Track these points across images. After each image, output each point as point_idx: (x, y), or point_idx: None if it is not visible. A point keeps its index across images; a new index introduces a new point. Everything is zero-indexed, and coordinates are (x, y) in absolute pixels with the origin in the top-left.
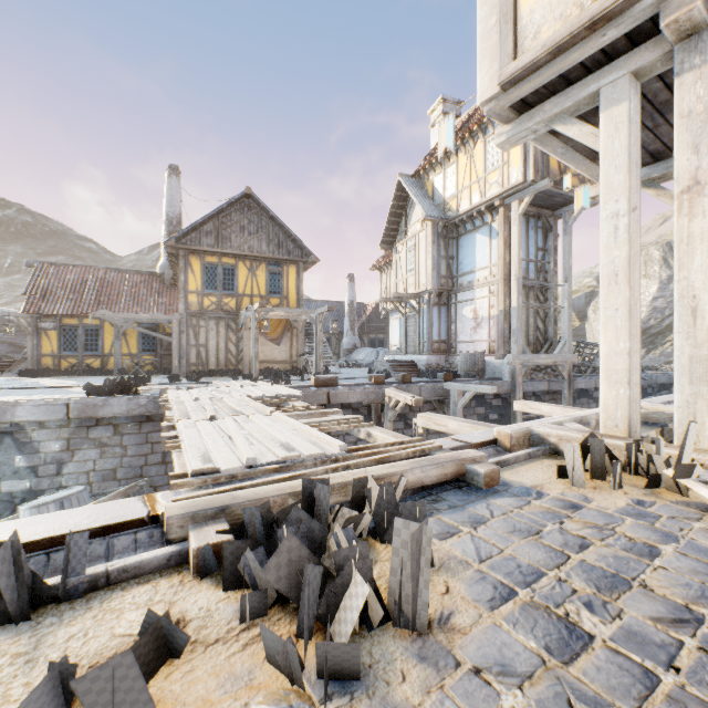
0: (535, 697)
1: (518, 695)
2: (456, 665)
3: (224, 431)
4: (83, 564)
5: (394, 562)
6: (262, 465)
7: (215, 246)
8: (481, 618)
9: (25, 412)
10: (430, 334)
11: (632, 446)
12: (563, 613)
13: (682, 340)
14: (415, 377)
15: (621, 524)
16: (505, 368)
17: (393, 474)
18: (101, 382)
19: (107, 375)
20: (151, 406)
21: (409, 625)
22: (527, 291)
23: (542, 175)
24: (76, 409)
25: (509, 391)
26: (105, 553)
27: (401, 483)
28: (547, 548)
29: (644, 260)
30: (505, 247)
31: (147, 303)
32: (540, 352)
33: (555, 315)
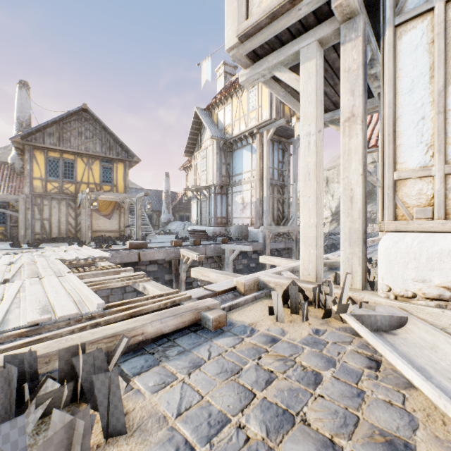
0: None
1: None
2: None
3: (4, 295)
4: None
5: None
6: (7, 331)
7: (57, 144)
8: None
9: None
10: (216, 213)
11: (316, 289)
12: None
13: (345, 217)
14: (205, 241)
15: (301, 354)
16: (259, 235)
17: (132, 329)
18: None
19: None
20: None
21: None
22: (273, 187)
23: (280, 116)
24: None
25: (262, 248)
26: None
27: (122, 344)
28: (240, 388)
29: (337, 173)
30: (260, 159)
31: None
32: (280, 224)
33: (289, 202)
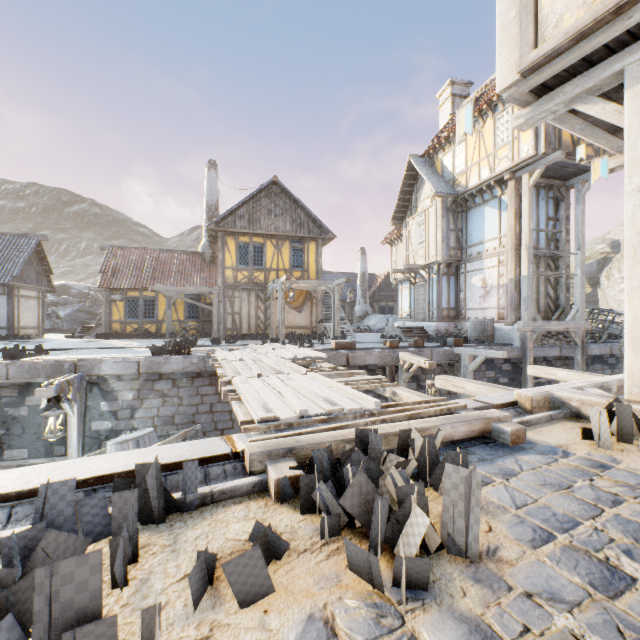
0: (585, 621)
1: (569, 617)
2: (508, 588)
3: (271, 387)
4: (195, 485)
5: (445, 500)
6: (312, 416)
7: (247, 227)
8: (525, 554)
9: (108, 367)
10: (440, 302)
11: None
12: (603, 557)
13: None
14: (425, 342)
15: None
16: (514, 334)
17: (426, 428)
18: (158, 343)
19: (161, 338)
20: (201, 364)
21: (462, 553)
22: (537, 260)
23: (554, 147)
24: (145, 366)
25: (519, 356)
26: (204, 479)
27: (438, 436)
28: (579, 501)
29: None
30: (514, 218)
31: (192, 278)
32: (551, 319)
33: (567, 283)
